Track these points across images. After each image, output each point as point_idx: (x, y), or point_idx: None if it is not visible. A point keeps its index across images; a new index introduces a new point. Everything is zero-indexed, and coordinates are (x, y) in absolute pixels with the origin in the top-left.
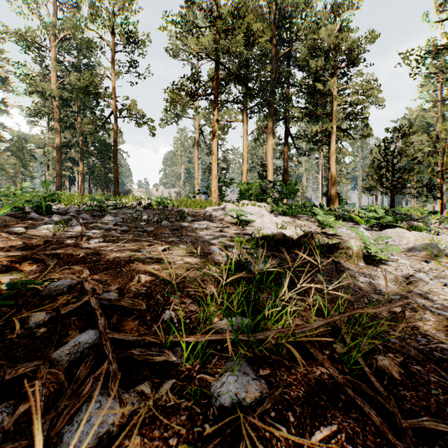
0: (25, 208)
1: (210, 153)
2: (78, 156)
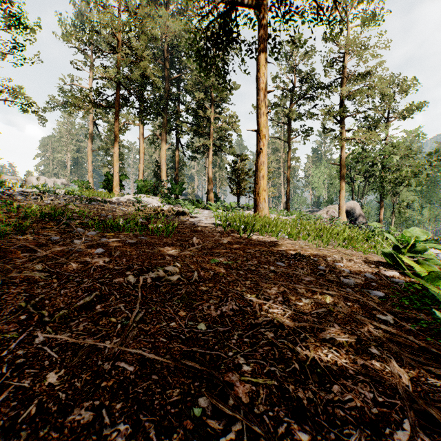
0: None
1: (105, 147)
2: None
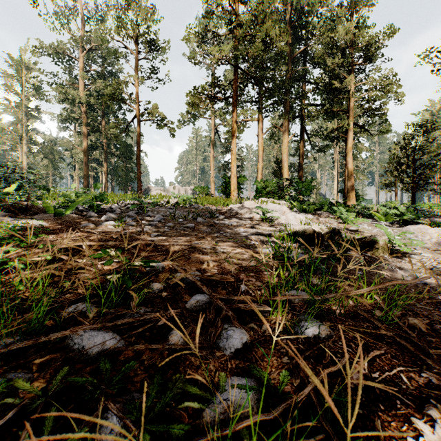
0: (78, 207)
1: (225, 152)
2: (101, 157)
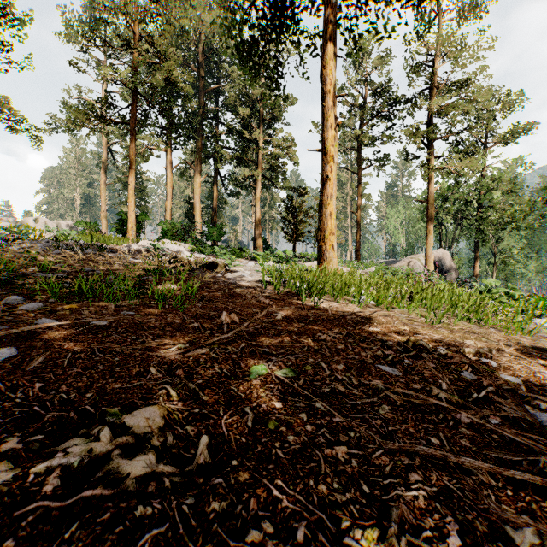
0: None
1: (123, 180)
2: None
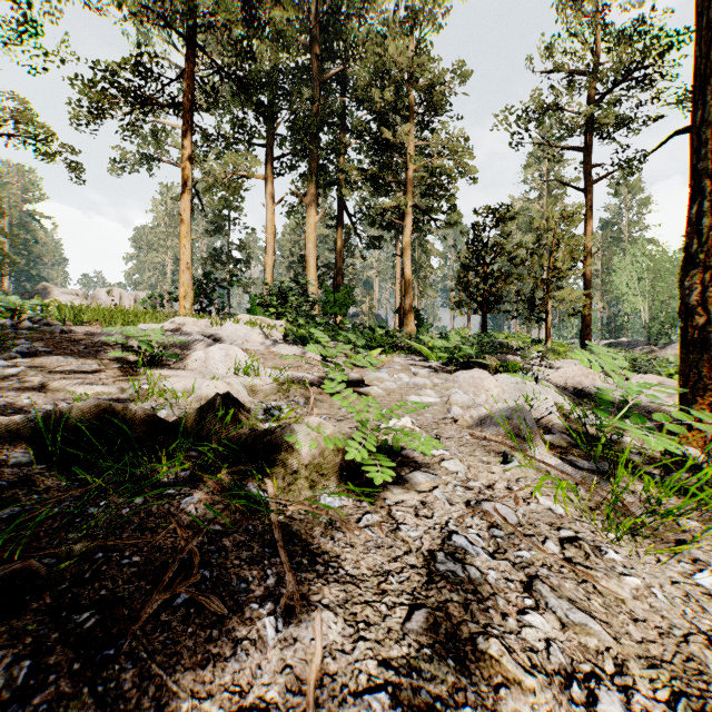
0: None
1: (214, 232)
2: None
